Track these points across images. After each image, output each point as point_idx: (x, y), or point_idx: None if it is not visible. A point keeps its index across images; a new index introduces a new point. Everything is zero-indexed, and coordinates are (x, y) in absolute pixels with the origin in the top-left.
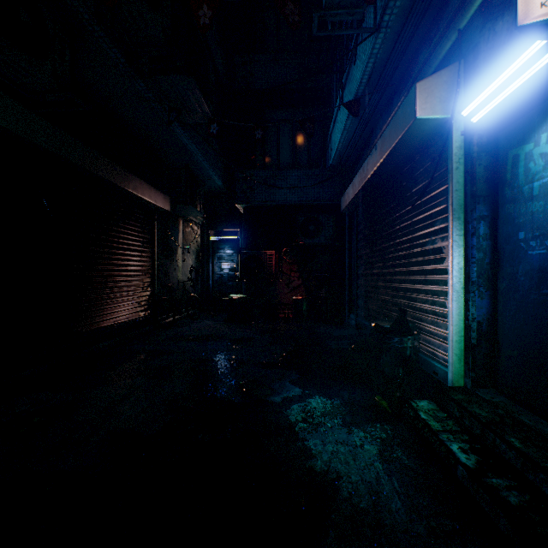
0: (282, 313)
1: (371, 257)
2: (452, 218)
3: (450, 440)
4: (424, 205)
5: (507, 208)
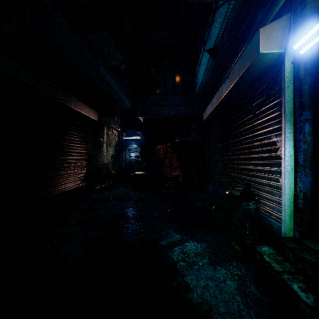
0: (167, 183)
1: (223, 148)
2: (285, 121)
3: (291, 280)
4: (261, 114)
5: None
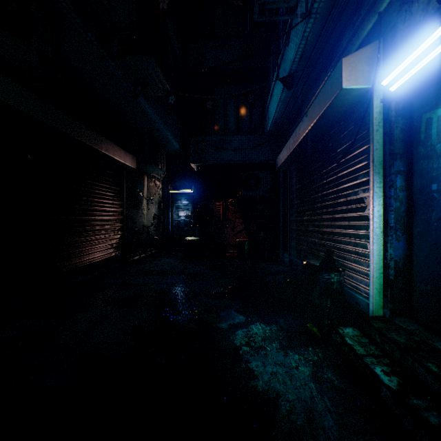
0: (229, 252)
1: (301, 206)
2: (373, 173)
3: (374, 363)
4: (347, 163)
5: (421, 164)
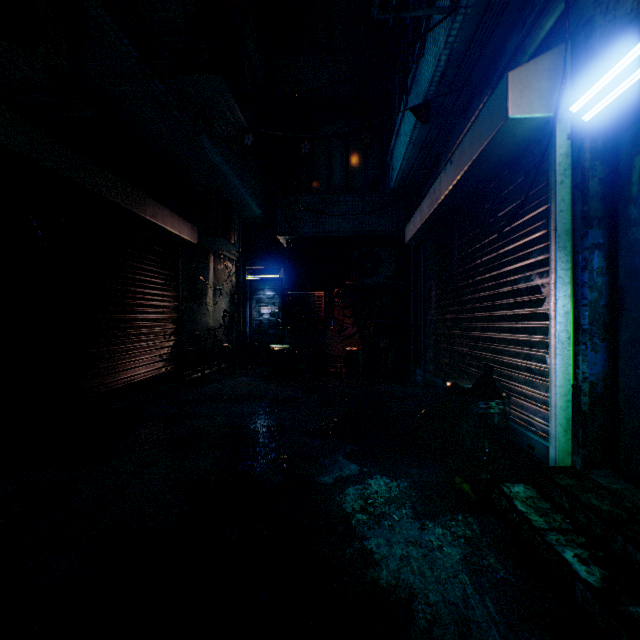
0: (334, 367)
1: (442, 299)
2: (555, 247)
3: (561, 544)
4: (514, 233)
5: (632, 233)
